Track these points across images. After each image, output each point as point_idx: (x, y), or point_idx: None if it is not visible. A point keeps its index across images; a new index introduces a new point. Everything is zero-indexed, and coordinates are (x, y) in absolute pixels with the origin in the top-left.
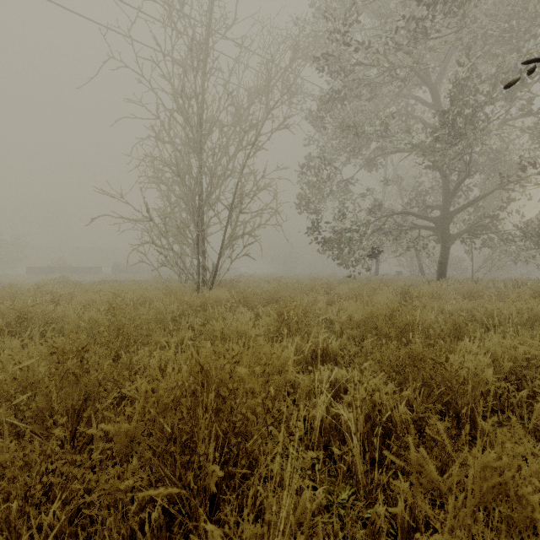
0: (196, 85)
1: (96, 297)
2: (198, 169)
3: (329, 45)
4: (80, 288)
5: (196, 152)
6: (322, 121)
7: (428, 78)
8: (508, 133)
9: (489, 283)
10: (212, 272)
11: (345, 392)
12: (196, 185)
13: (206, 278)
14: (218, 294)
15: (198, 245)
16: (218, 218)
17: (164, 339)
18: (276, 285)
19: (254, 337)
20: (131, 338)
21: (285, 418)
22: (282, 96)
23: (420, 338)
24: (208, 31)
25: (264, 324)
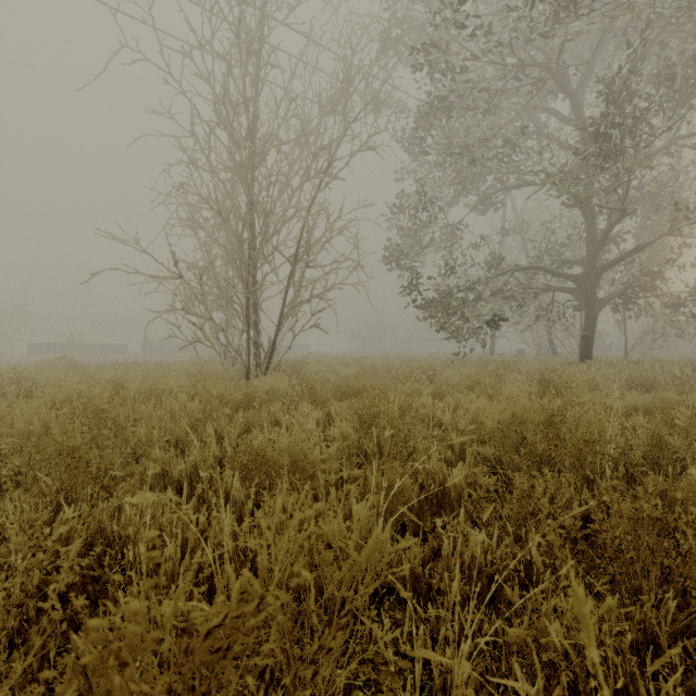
0: (245, 88)
1: (82, 388)
2: (247, 204)
3: (432, 32)
4: (81, 373)
5: (244, 181)
6: (421, 143)
7: (567, 83)
8: (679, 158)
9: (654, 365)
10: (268, 351)
11: (490, 584)
12: (244, 227)
13: (259, 358)
14: (273, 382)
15: (248, 312)
16: (276, 275)
17: (153, 471)
18: (357, 369)
19: (318, 463)
20: (93, 470)
21: (374, 643)
22: (365, 106)
23: (612, 467)
24: (263, 13)
25: (337, 435)
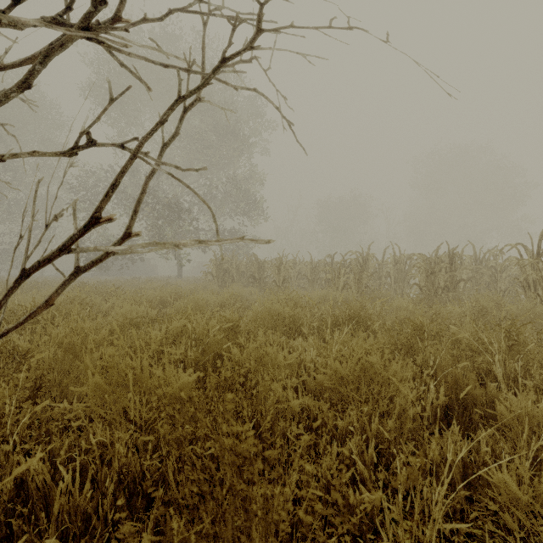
0: None
1: None
2: None
3: None
4: None
5: None
6: None
7: None
8: None
9: None
10: None
11: None
12: None
13: None
14: None
15: None
16: None
17: None
18: None
19: None
20: None
21: None
22: None
23: None
24: None
25: None
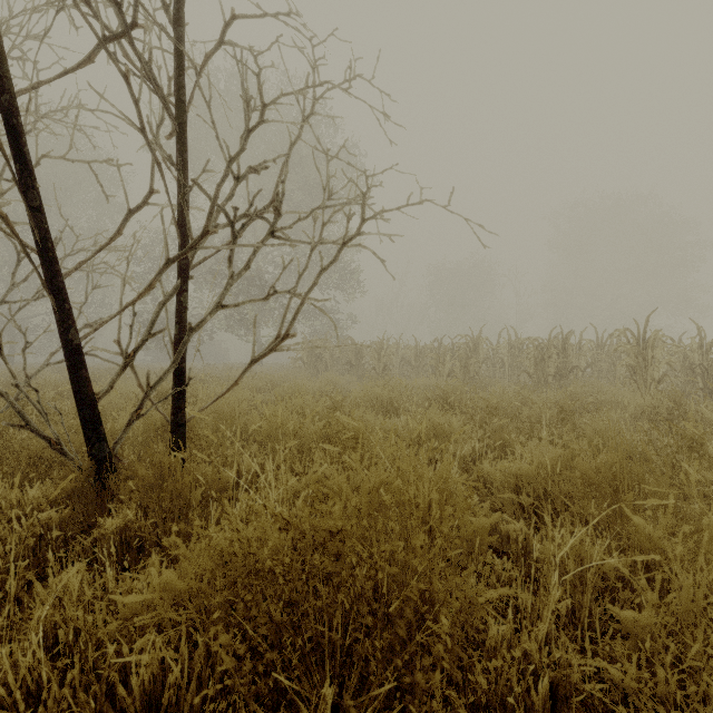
0: None
1: None
2: None
3: None
4: None
5: None
6: None
7: None
8: None
9: None
10: None
11: None
12: None
13: None
14: None
15: None
16: None
17: None
18: None
19: None
20: None
21: None
22: None
23: None
24: None
25: None
